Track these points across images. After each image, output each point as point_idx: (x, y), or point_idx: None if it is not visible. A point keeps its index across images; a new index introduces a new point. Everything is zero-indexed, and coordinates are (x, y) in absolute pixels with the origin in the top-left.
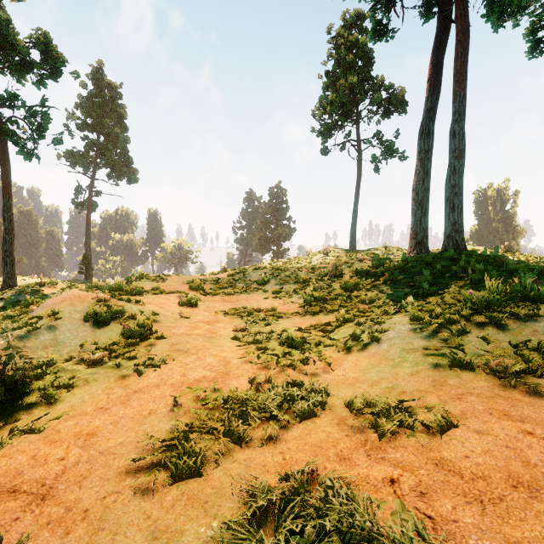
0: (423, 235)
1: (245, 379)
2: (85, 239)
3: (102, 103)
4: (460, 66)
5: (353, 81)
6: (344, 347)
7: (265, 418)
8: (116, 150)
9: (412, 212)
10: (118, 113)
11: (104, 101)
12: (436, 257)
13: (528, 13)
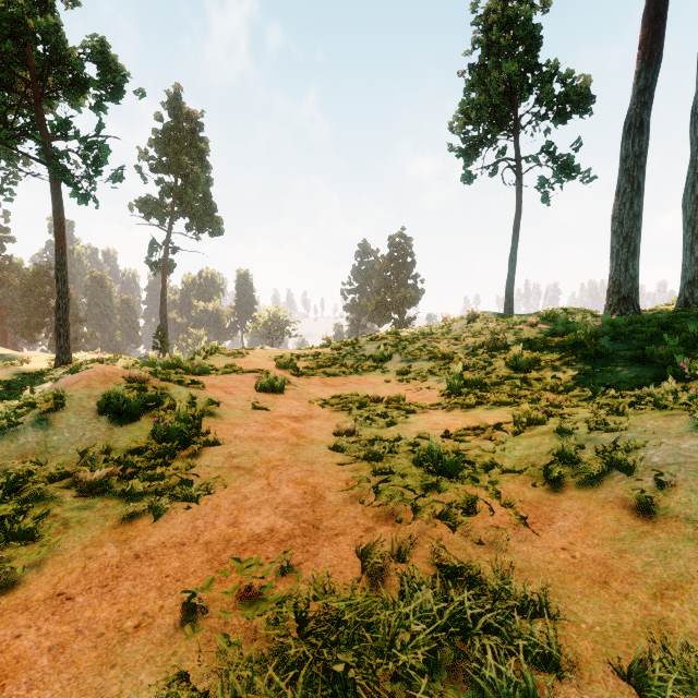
0: (631, 287)
1: (349, 544)
2: (160, 306)
3: (179, 137)
4: None
5: (511, 70)
6: (543, 474)
7: (397, 691)
8: (196, 195)
9: (612, 253)
10: (199, 149)
11: (183, 135)
12: (676, 314)
13: None
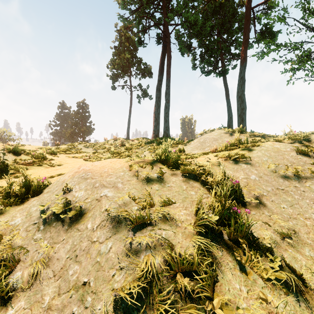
0: (157, 133)
1: None
2: None
3: None
4: (168, 68)
5: (128, 56)
6: None
7: None
8: None
9: (153, 123)
10: None
11: None
12: (160, 138)
13: (191, 53)
